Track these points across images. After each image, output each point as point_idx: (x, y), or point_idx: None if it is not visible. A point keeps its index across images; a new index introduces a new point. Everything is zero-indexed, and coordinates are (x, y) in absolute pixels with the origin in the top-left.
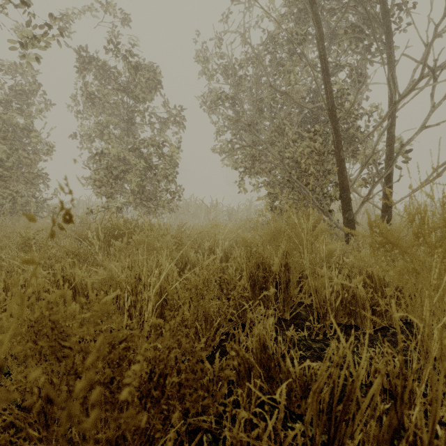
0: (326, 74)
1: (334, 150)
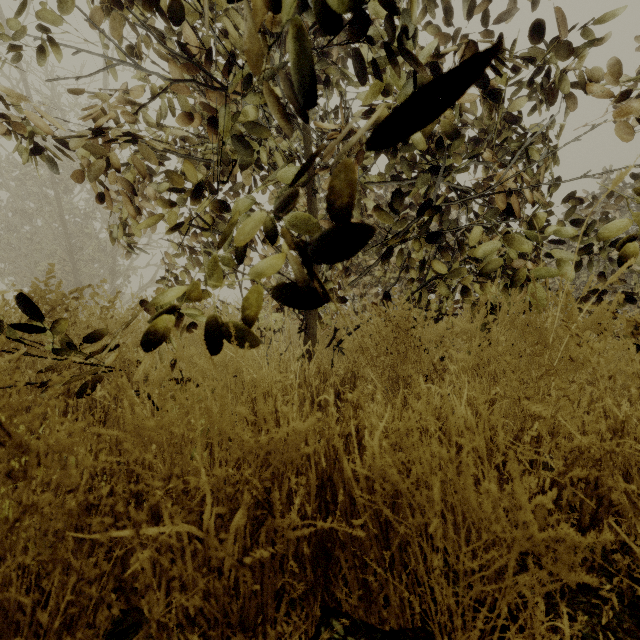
0: (65, 228)
1: (73, 275)
